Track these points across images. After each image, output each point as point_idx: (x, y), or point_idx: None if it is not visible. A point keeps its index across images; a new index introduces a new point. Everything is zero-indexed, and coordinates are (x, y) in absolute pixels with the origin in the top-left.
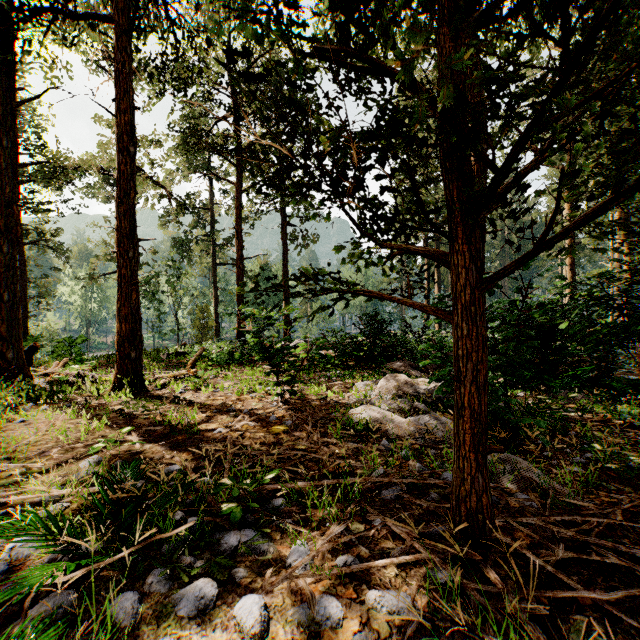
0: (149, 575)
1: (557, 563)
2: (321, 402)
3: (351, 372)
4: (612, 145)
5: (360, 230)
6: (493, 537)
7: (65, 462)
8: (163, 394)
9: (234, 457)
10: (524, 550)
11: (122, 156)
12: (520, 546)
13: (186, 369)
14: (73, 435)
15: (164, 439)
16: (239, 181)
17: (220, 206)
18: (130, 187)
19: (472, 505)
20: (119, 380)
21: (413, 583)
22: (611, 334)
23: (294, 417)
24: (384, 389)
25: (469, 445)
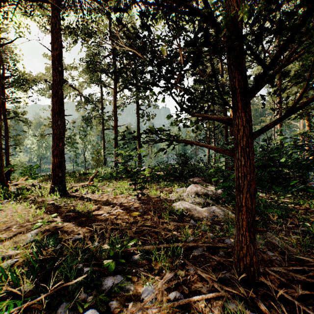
0: (59, 307)
1: (297, 296)
2: (157, 199)
3: (172, 183)
4: (309, 65)
5: (180, 107)
6: (259, 281)
7: (20, 233)
8: (76, 195)
9: (111, 230)
10: (279, 289)
11: (54, 72)
12: (276, 287)
13: (88, 181)
14: (26, 217)
15: (74, 220)
16: (115, 87)
17: (106, 100)
18: (59, 88)
19: (247, 262)
20: (53, 187)
21: (216, 311)
22: (307, 164)
23: (143, 207)
24: (190, 192)
25: (245, 227)
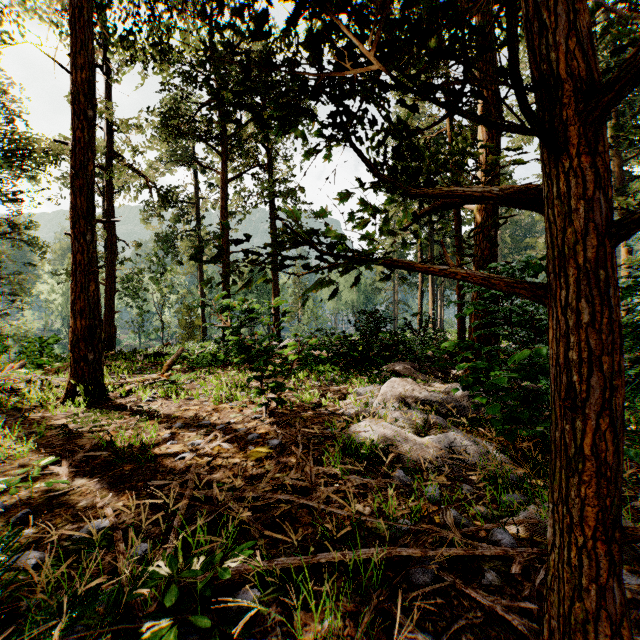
0: None
1: None
2: (314, 412)
3: (347, 375)
4: None
5: (374, 173)
6: None
7: None
8: (126, 403)
9: (192, 502)
10: None
11: (77, 120)
12: None
13: (161, 372)
14: None
15: (105, 470)
16: (225, 170)
17: (207, 201)
18: (87, 158)
19: (600, 639)
20: (73, 387)
21: None
22: None
23: (280, 435)
24: (388, 396)
25: (594, 527)
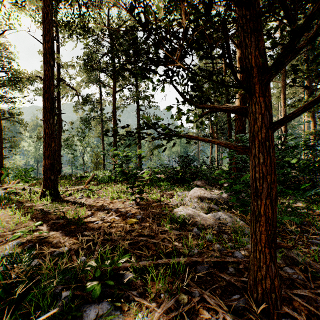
0: None
1: None
2: (157, 204)
3: (174, 186)
4: None
5: (182, 97)
6: (283, 310)
7: None
8: (69, 199)
9: (103, 241)
10: None
11: (46, 66)
12: None
13: (84, 185)
14: (8, 226)
15: (63, 228)
16: (114, 86)
17: (105, 101)
18: (51, 84)
19: (267, 286)
20: (44, 192)
21: None
22: (319, 165)
23: (142, 213)
24: (192, 196)
25: (264, 242)
